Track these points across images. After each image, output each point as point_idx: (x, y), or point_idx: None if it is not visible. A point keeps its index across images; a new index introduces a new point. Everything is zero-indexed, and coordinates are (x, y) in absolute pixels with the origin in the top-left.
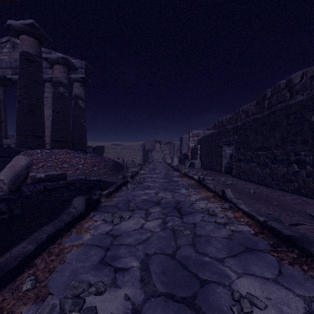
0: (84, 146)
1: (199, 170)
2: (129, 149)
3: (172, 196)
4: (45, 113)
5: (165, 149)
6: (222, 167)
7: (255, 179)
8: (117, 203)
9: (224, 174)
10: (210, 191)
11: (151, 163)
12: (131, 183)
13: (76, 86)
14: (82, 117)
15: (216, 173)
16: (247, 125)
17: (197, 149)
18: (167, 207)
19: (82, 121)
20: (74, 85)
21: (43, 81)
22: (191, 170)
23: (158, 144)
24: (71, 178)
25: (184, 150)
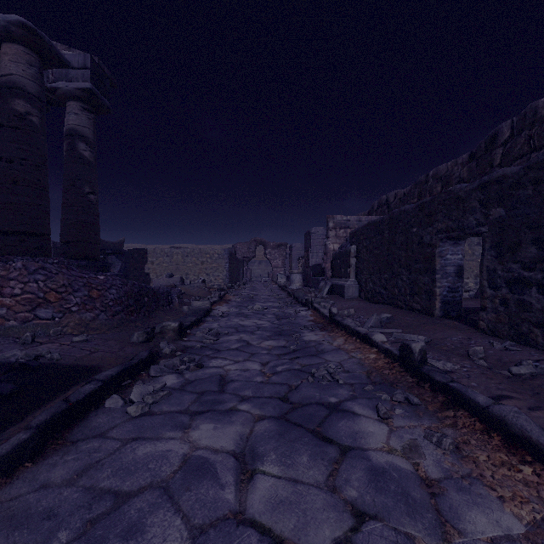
0: (91, 248)
1: (361, 306)
2: (201, 256)
3: (342, 533)
4: None
5: (274, 258)
6: (436, 299)
7: None
8: None
9: (445, 321)
10: (533, 458)
11: (247, 284)
12: (163, 366)
13: (71, 109)
14: (86, 180)
15: (416, 316)
16: None
17: (349, 254)
18: None
19: (87, 190)
20: (67, 107)
21: None
22: (338, 302)
23: (262, 250)
24: None
25: (314, 259)
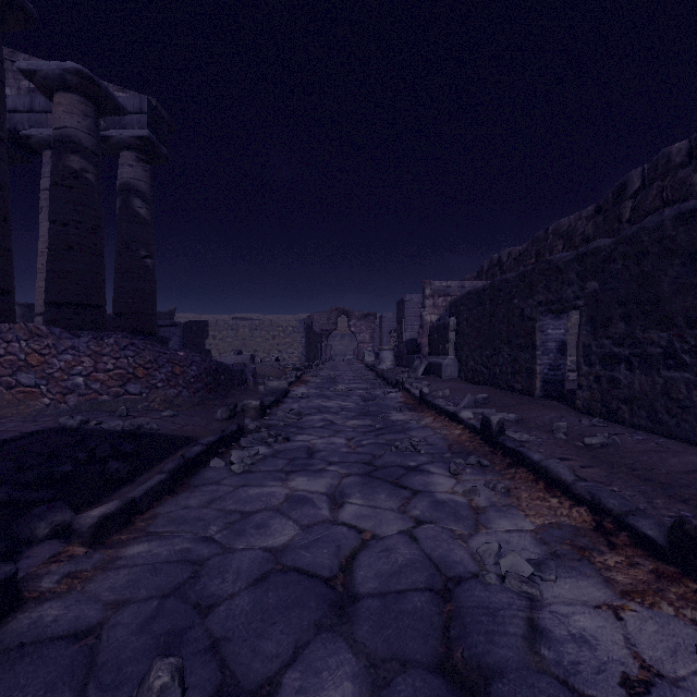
0: (147, 320)
1: (459, 387)
2: (272, 329)
3: (405, 528)
4: (43, 231)
5: (359, 331)
6: (536, 378)
7: (693, 431)
8: (115, 604)
9: (544, 401)
10: (561, 493)
11: (327, 363)
12: (252, 439)
13: (126, 160)
14: (142, 242)
15: (516, 397)
16: (646, 240)
17: (448, 328)
18: (397, 656)
19: (143, 254)
20: (121, 158)
21: (37, 147)
22: (433, 383)
23: (344, 320)
24: (28, 426)
25: (408, 333)
